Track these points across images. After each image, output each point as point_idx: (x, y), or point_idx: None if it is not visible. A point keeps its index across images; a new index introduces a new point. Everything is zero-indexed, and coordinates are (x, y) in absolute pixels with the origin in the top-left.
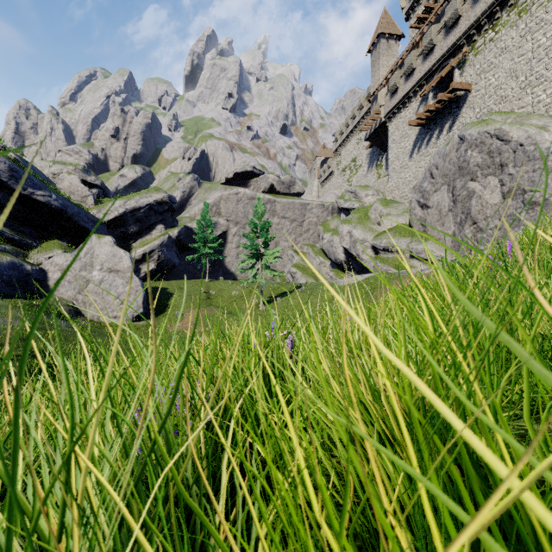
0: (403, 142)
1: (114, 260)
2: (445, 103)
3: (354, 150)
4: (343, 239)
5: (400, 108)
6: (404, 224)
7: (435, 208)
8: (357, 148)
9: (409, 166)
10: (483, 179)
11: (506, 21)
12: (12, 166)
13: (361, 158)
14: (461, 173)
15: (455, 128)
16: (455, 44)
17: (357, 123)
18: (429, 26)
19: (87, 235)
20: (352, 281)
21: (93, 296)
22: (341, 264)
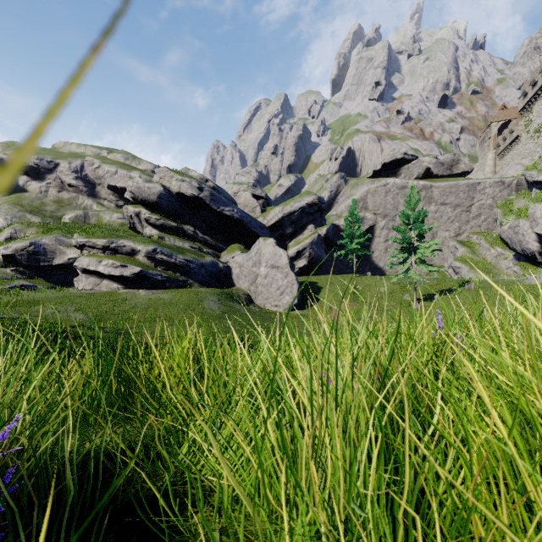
0: None
1: (275, 258)
2: None
3: None
4: (536, 223)
5: None
6: None
7: None
8: None
9: None
10: None
11: None
12: (212, 192)
13: None
14: None
15: None
16: None
17: None
18: None
19: (256, 239)
20: None
21: (261, 287)
22: (532, 256)
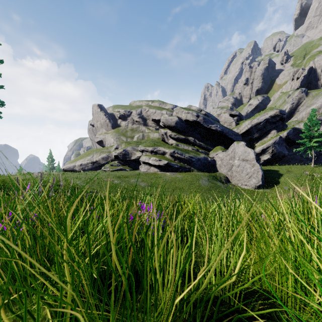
0: None
1: (245, 154)
2: None
3: None
4: None
5: None
6: None
7: None
8: None
9: None
10: None
11: None
12: (204, 117)
13: None
14: None
15: None
16: None
17: None
18: None
19: (232, 142)
20: None
21: (235, 173)
22: None
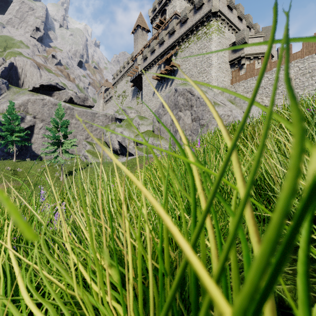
0: (149, 87)
1: None
2: (169, 71)
3: (124, 86)
4: (118, 136)
5: (148, 68)
6: (150, 130)
7: (164, 123)
8: (126, 85)
9: (152, 100)
10: (184, 111)
11: (193, 40)
12: None
13: (128, 91)
14: (176, 107)
15: (173, 85)
16: (173, 43)
17: (126, 71)
18: (162, 30)
19: None
20: (123, 161)
21: None
22: (116, 151)
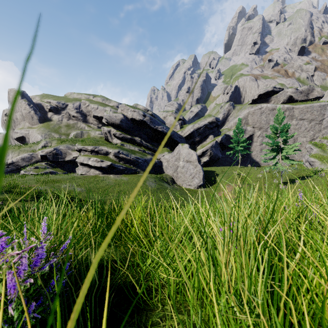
0: None
1: (189, 156)
2: None
3: None
4: None
5: None
6: None
7: None
8: None
9: None
10: None
11: None
12: (151, 117)
13: None
14: None
15: None
16: None
17: None
18: None
19: (177, 144)
20: None
21: (180, 174)
22: None
